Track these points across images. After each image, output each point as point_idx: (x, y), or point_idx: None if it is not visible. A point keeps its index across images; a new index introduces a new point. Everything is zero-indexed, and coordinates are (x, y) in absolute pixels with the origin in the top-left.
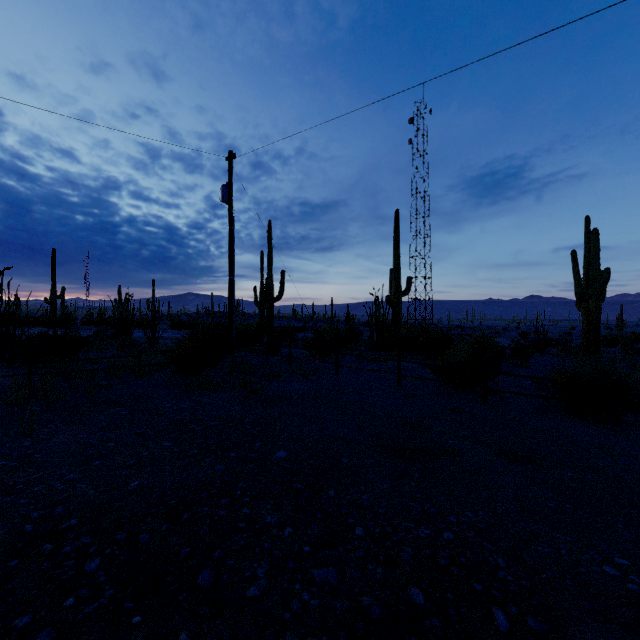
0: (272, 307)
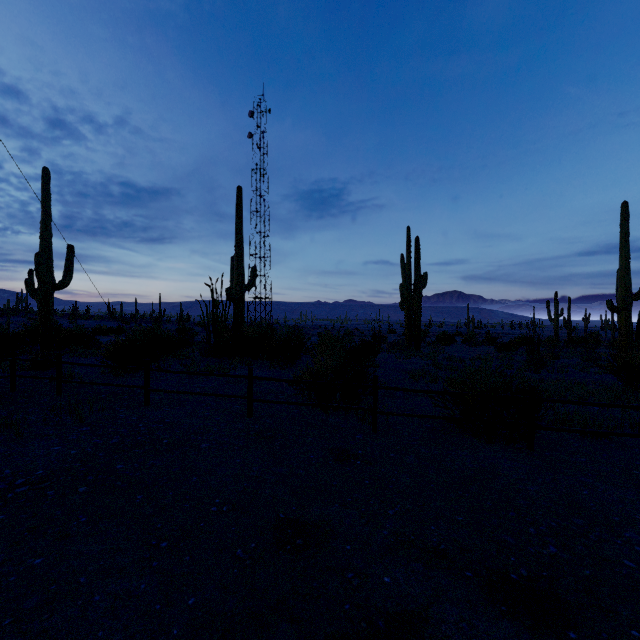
0: (50, 298)
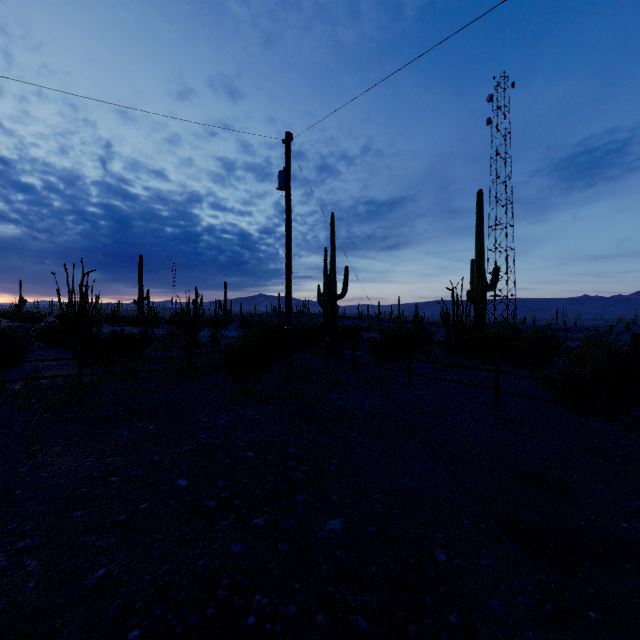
0: (335, 305)
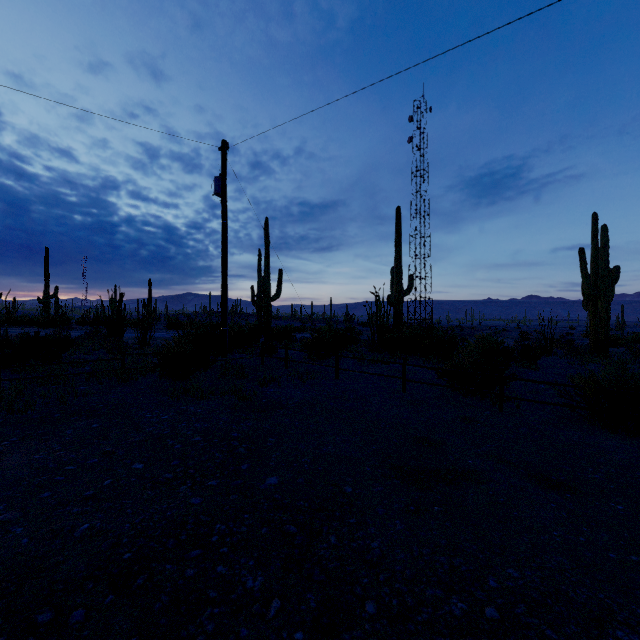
0: (269, 307)
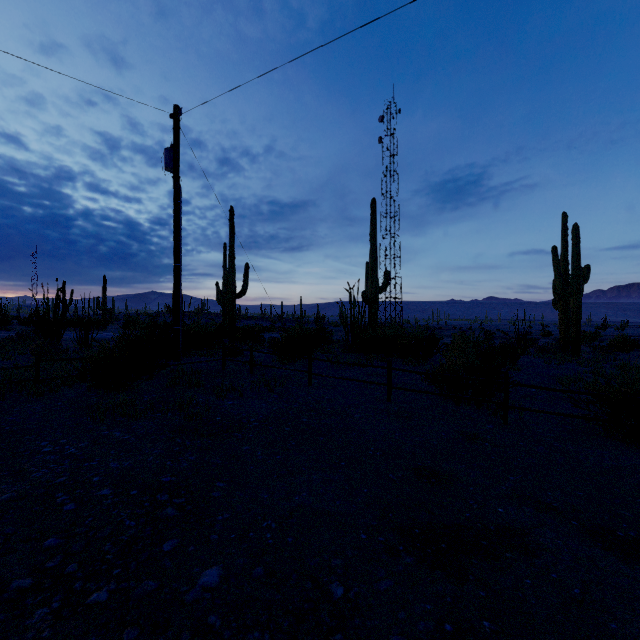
0: (234, 304)
